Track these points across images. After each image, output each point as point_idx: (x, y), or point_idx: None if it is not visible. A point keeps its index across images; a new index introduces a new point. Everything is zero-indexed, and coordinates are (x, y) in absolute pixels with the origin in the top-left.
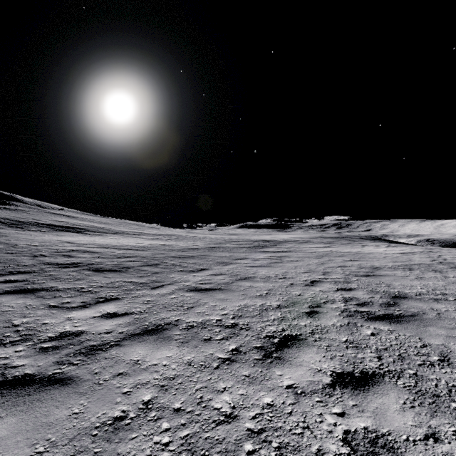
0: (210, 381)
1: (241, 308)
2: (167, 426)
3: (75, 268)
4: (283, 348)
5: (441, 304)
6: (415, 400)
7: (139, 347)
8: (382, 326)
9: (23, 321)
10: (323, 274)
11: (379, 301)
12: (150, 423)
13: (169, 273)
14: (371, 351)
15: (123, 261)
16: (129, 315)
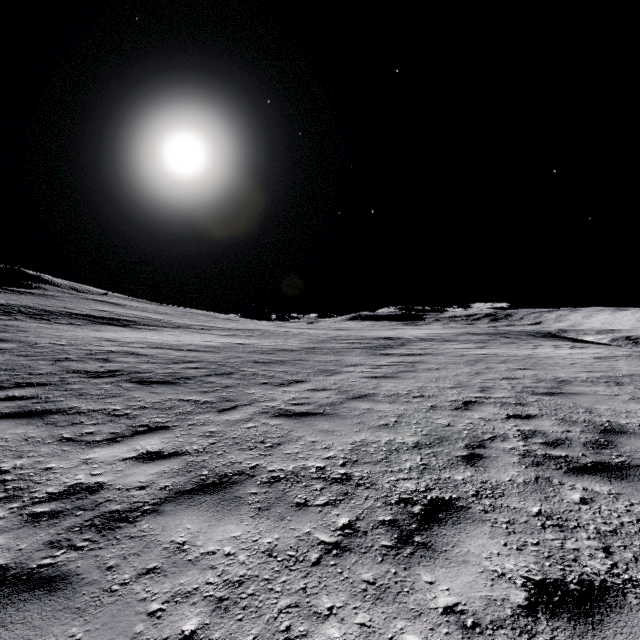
0: (305, 592)
1: (356, 446)
2: None
3: (110, 378)
4: (430, 525)
5: None
6: None
7: (188, 516)
8: (596, 485)
9: (17, 464)
10: (480, 391)
11: (581, 438)
12: None
13: (247, 386)
14: (589, 536)
15: (182, 367)
16: (179, 456)
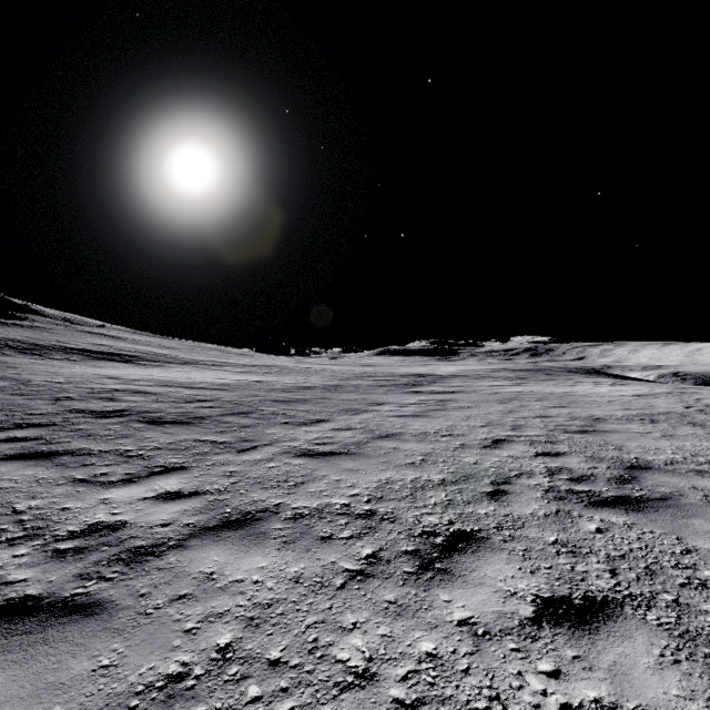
0: (330, 611)
1: (381, 484)
2: (256, 692)
3: (118, 418)
4: (451, 554)
5: (708, 480)
6: (679, 648)
7: (214, 550)
8: (613, 517)
9: (31, 505)
10: (512, 429)
11: (606, 474)
12: (228, 687)
13: (267, 426)
14: (598, 560)
15: (195, 407)
16: (200, 495)
